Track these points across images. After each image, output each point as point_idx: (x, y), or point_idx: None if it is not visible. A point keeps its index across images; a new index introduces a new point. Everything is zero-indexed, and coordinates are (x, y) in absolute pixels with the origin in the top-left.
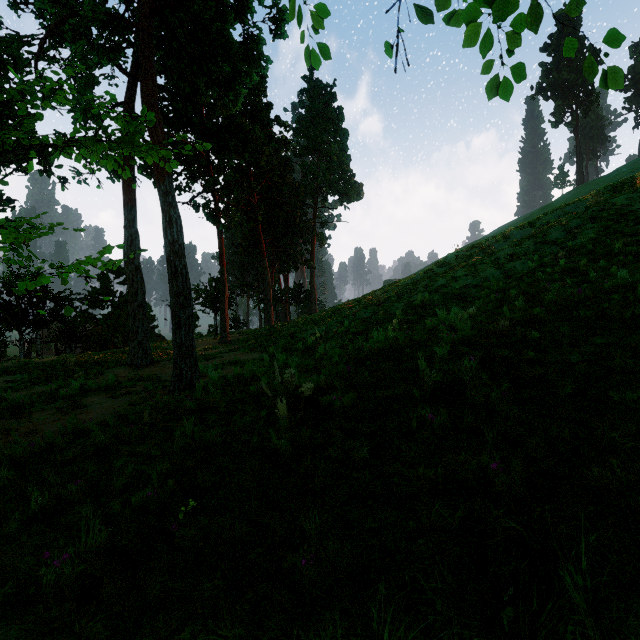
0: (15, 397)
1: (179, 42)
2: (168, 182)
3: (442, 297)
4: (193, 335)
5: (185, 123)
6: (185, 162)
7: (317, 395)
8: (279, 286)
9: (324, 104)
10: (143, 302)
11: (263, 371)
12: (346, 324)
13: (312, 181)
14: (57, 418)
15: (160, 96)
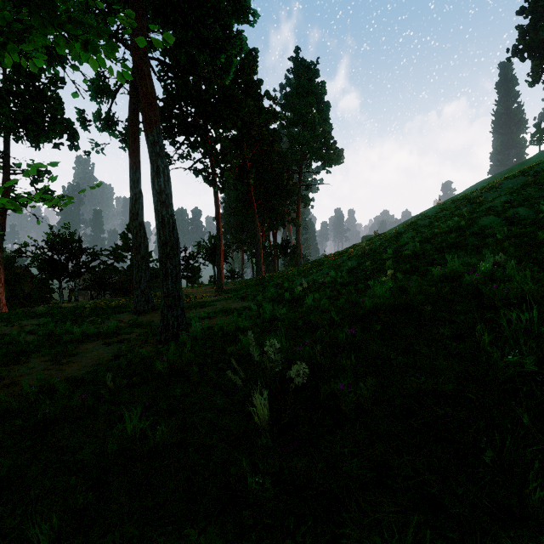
0: (29, 340)
1: (170, 2)
2: (156, 133)
3: (435, 247)
4: (180, 285)
5: (186, 98)
6: (186, 132)
7: (311, 368)
8: (269, 242)
9: (308, 80)
10: (145, 255)
11: (247, 324)
12: (333, 275)
13: (297, 149)
14: (44, 367)
15: (164, 74)
